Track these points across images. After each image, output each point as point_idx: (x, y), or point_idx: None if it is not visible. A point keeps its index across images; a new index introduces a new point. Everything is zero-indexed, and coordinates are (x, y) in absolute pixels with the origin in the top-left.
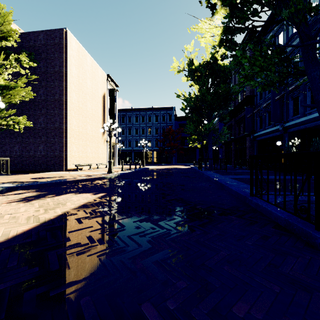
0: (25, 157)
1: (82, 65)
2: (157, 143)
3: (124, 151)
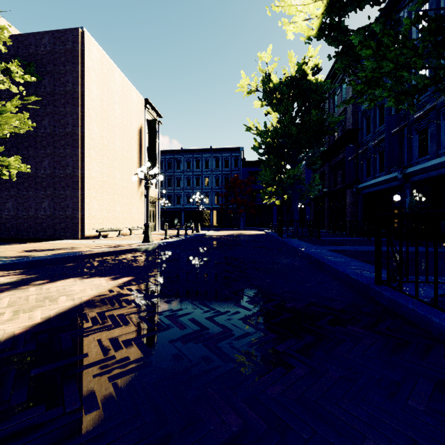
0: (22, 219)
1: (107, 84)
2: (217, 198)
3: (170, 210)
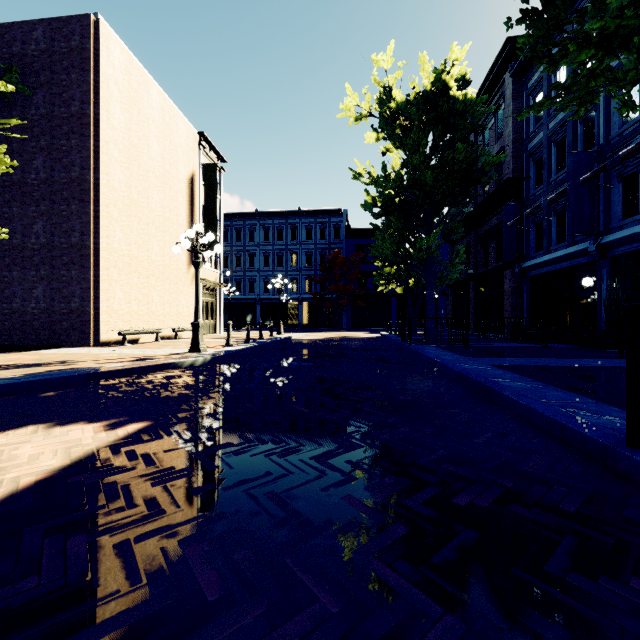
0: (2, 314)
1: (138, 105)
2: (309, 284)
3: (240, 302)
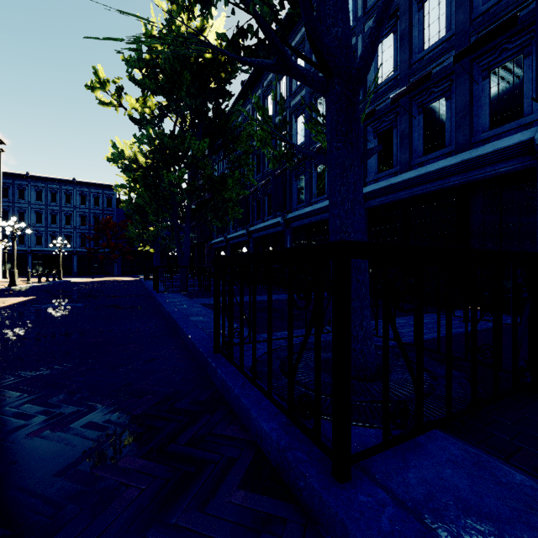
0: None
1: None
2: (84, 240)
3: (7, 253)
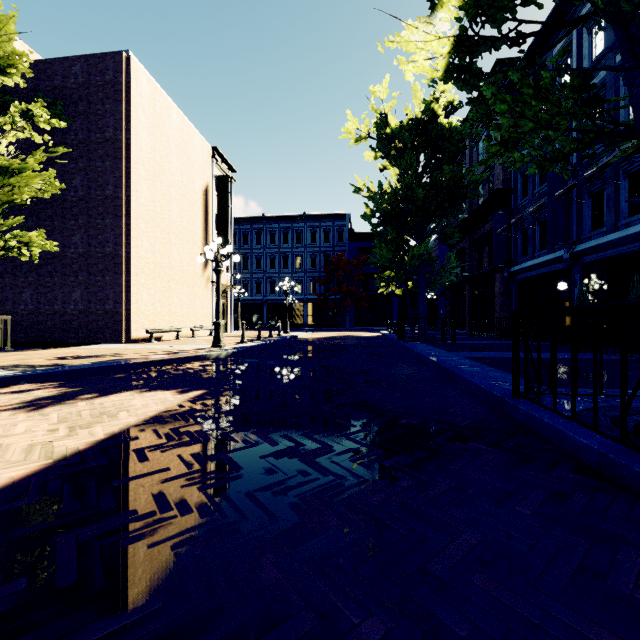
0: (45, 315)
1: (161, 128)
2: (314, 286)
3: (247, 303)
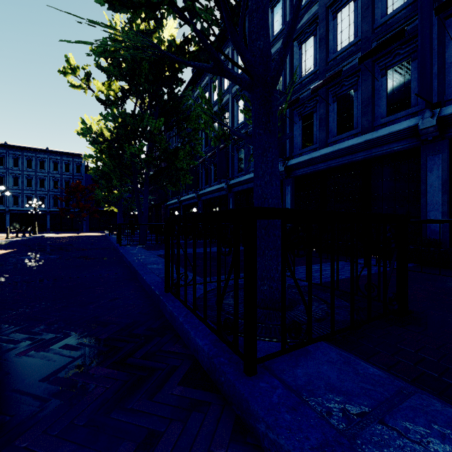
0: None
1: None
2: (56, 201)
3: None
